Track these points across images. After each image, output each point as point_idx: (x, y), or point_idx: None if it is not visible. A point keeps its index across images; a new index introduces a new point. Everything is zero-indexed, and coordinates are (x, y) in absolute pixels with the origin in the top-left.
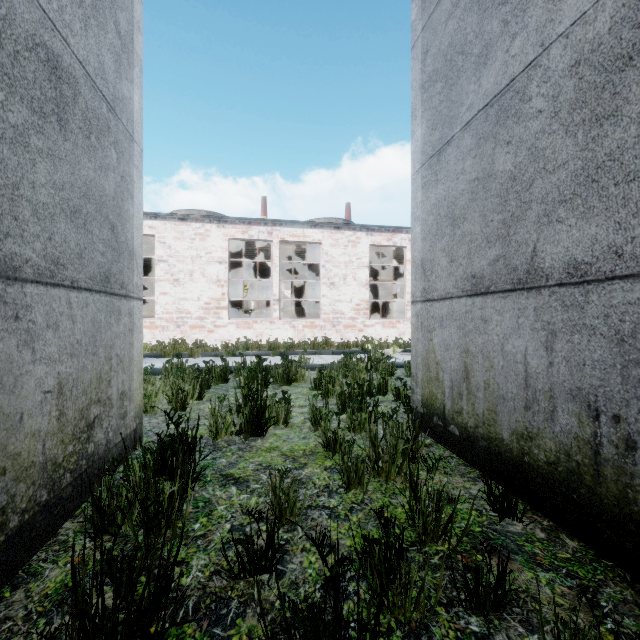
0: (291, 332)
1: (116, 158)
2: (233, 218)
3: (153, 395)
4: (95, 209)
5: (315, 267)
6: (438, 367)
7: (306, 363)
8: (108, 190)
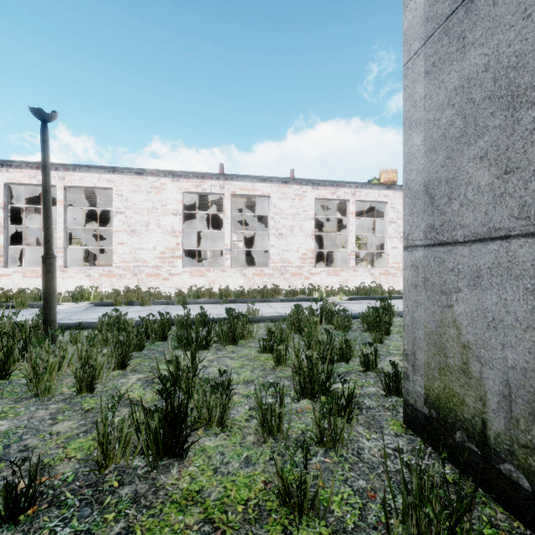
0: (242, 280)
1: None
2: (187, 172)
3: (56, 368)
4: None
5: (264, 220)
6: (467, 353)
7: (255, 314)
8: None
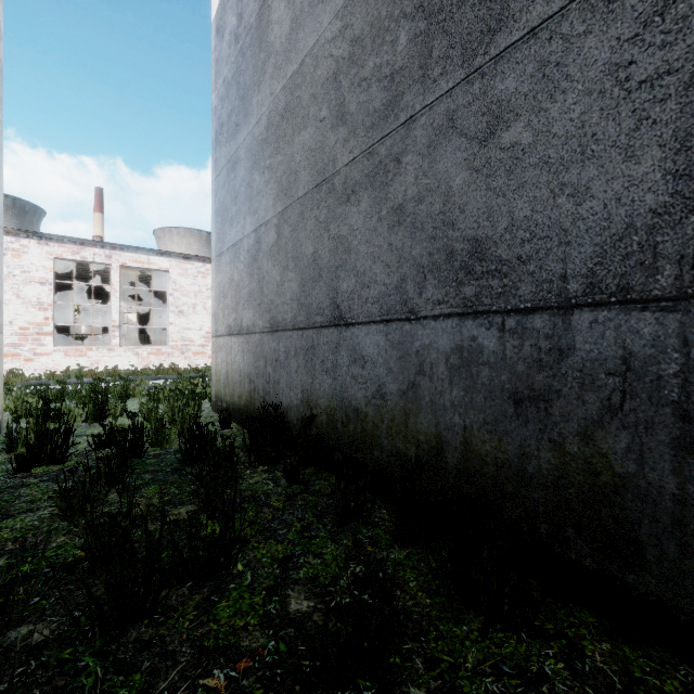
0: (134, 359)
1: None
2: (60, 236)
3: None
4: None
5: (165, 291)
6: (220, 373)
7: (146, 384)
8: None
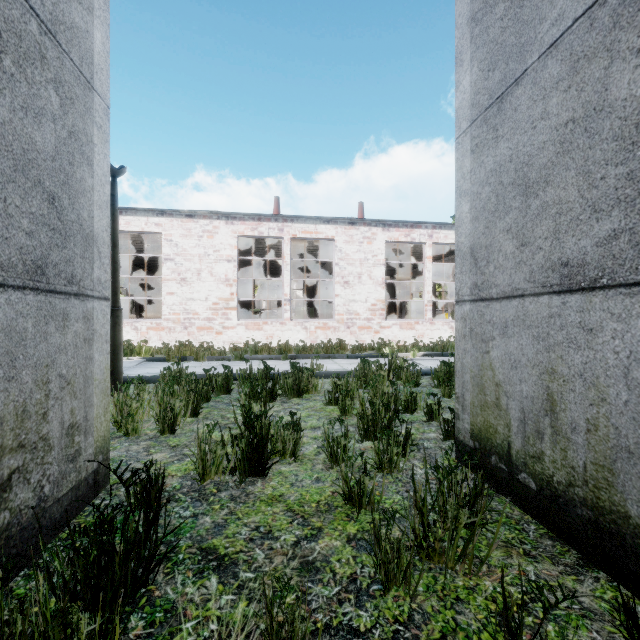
0: (303, 334)
1: (59, 104)
2: (242, 214)
3: (138, 413)
4: (12, 167)
5: (328, 266)
6: (499, 390)
7: (319, 370)
8: (42, 145)
